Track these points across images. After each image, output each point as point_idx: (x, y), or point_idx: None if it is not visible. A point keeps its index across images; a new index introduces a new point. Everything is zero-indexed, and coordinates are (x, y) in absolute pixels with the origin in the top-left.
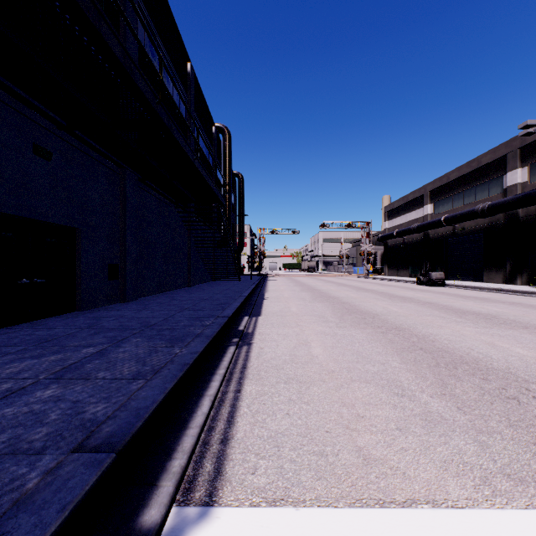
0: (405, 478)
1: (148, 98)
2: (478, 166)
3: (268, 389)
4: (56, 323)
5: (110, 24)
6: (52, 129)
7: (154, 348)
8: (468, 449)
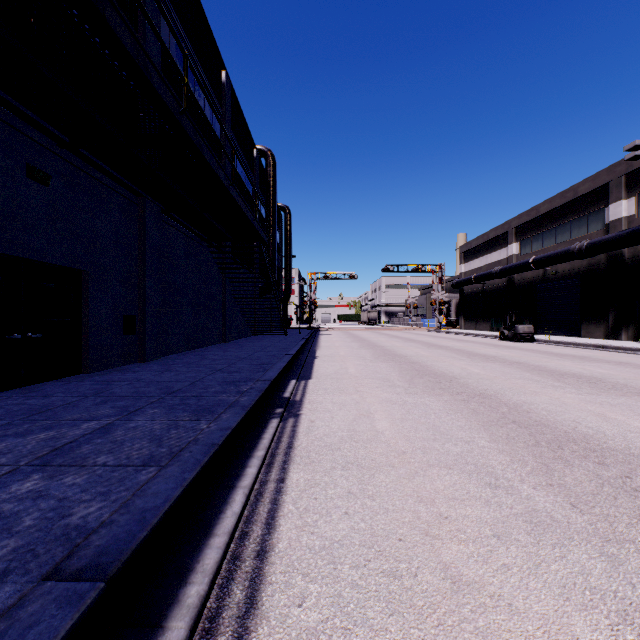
0: (513, 613)
1: (169, 106)
2: (574, 196)
3: (320, 478)
4: (55, 389)
5: (118, 7)
6: (51, 146)
7: (174, 423)
8: (594, 566)
